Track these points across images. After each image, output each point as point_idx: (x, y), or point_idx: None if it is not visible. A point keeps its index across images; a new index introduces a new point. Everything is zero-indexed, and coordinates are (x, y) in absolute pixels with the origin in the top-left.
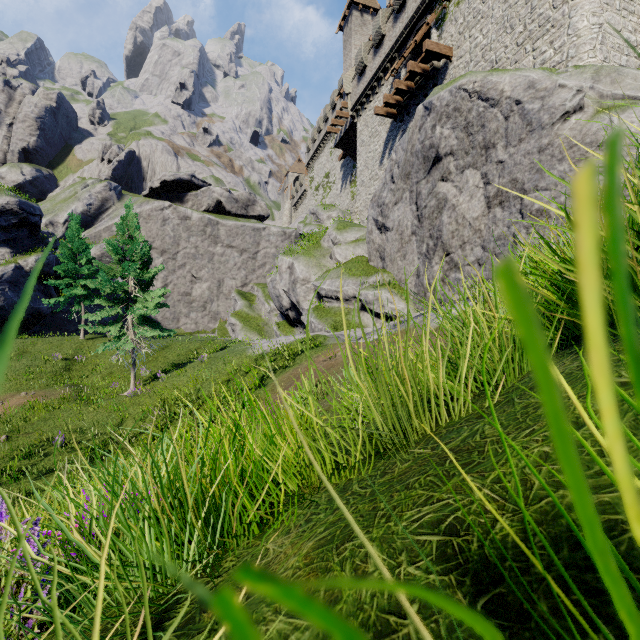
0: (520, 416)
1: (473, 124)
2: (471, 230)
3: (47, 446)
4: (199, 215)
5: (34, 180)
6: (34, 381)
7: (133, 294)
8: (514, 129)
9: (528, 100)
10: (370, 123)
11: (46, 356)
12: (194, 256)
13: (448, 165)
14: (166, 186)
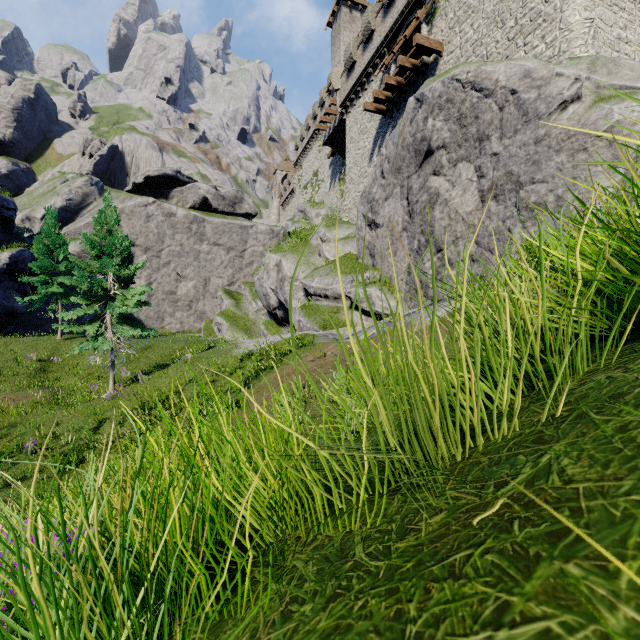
0: (621, 445)
1: (466, 115)
2: (464, 225)
3: (16, 453)
4: (184, 212)
5: (10, 174)
6: (5, 384)
7: (112, 291)
8: (509, 120)
9: (524, 89)
10: (359, 120)
11: (19, 357)
12: (179, 254)
13: (440, 158)
14: (150, 182)
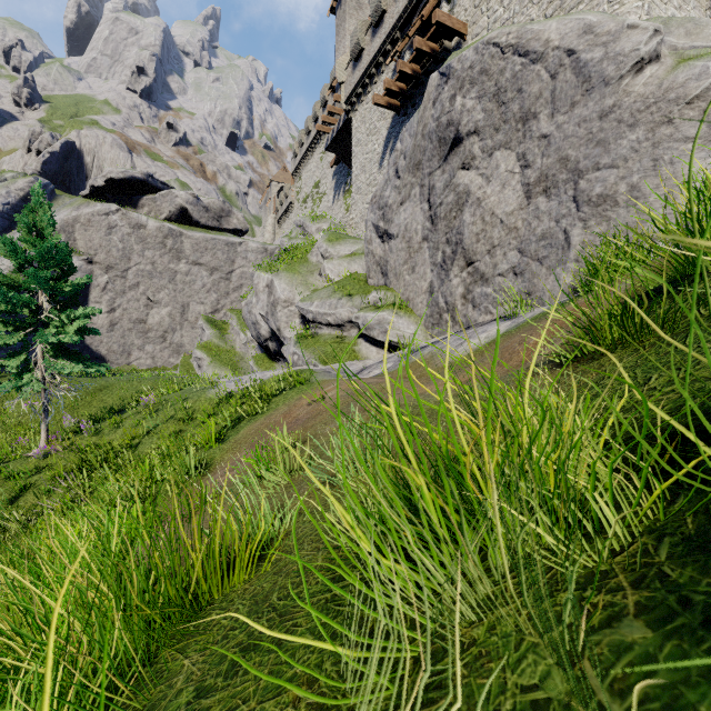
0: None
1: (506, 89)
2: (503, 229)
3: None
4: (157, 223)
5: None
6: None
7: (44, 315)
8: (564, 90)
9: (585, 48)
10: (368, 118)
11: None
12: (150, 274)
13: (471, 147)
14: (113, 185)
